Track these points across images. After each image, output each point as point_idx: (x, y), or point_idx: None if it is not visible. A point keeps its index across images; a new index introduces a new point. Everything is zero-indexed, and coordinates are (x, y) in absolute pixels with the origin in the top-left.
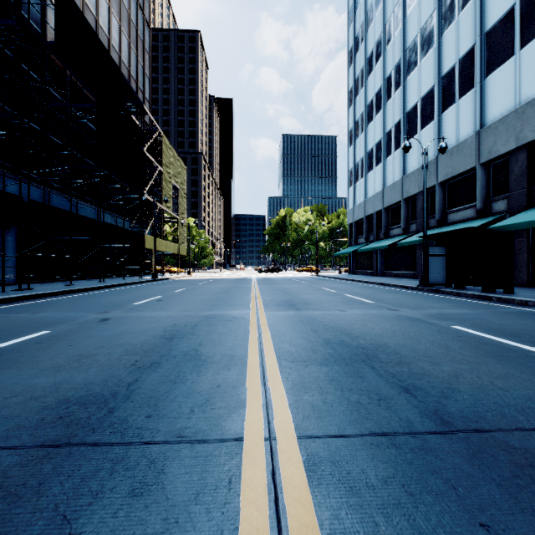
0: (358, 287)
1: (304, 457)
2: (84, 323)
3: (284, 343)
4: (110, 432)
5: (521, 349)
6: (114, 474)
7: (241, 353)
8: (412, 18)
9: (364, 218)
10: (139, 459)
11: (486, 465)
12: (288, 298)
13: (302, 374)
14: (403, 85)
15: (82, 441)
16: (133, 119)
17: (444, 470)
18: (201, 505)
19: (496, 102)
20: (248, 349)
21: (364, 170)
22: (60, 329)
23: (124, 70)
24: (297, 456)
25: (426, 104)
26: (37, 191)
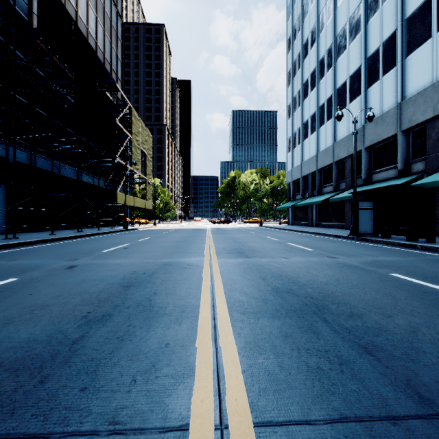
0: (297, 236)
1: None
2: (51, 270)
3: (235, 291)
4: (32, 415)
5: None
6: None
7: (193, 303)
8: (342, 9)
9: (301, 178)
10: None
11: None
12: (238, 246)
13: (254, 329)
14: (334, 66)
15: None
16: (107, 95)
17: None
18: None
19: (415, 78)
20: (200, 299)
21: (300, 138)
22: (27, 277)
23: (100, 54)
24: None
25: (354, 81)
26: (24, 155)
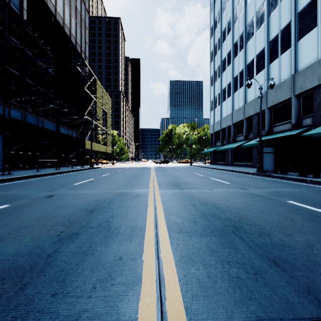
0: (217, 172)
1: None
2: (35, 198)
3: (172, 215)
4: (12, 317)
5: None
6: None
7: (141, 224)
8: (250, 6)
9: (220, 130)
10: None
11: None
12: (174, 180)
13: (187, 245)
14: (245, 48)
15: None
16: (78, 69)
17: None
18: None
19: (305, 56)
20: (146, 221)
21: (220, 100)
22: (17, 204)
23: (73, 39)
24: None
25: (259, 59)
26: (17, 113)
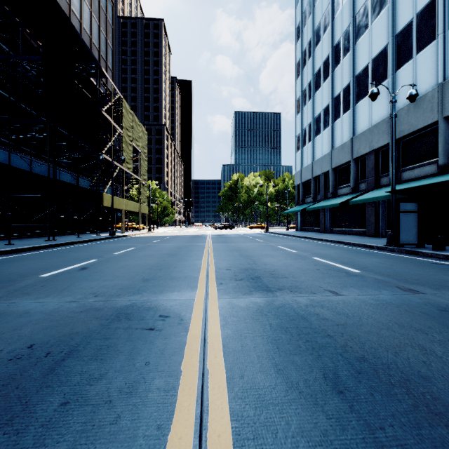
0: (317, 245)
1: None
2: None
3: None
4: None
5: None
6: None
7: None
8: None
9: (312, 179)
10: None
11: None
12: (248, 263)
13: None
14: (352, 49)
15: None
16: (93, 83)
17: None
18: None
19: None
20: None
21: (311, 134)
22: None
23: (85, 37)
24: None
25: (378, 64)
26: None
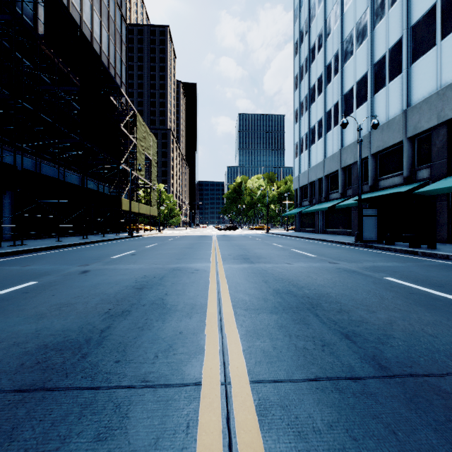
0: (303, 243)
1: (256, 402)
2: (66, 274)
3: (239, 292)
4: (82, 377)
5: (445, 298)
6: (82, 418)
7: (201, 302)
8: (349, 14)
9: (308, 184)
10: (105, 403)
11: (422, 409)
12: (243, 252)
13: (254, 322)
14: (341, 71)
15: (55, 386)
16: (112, 101)
17: (384, 414)
18: (160, 450)
19: (420, 85)
20: (208, 299)
21: (307, 143)
22: (46, 280)
23: (104, 59)
24: (249, 401)
25: (361, 87)
26: (29, 161)
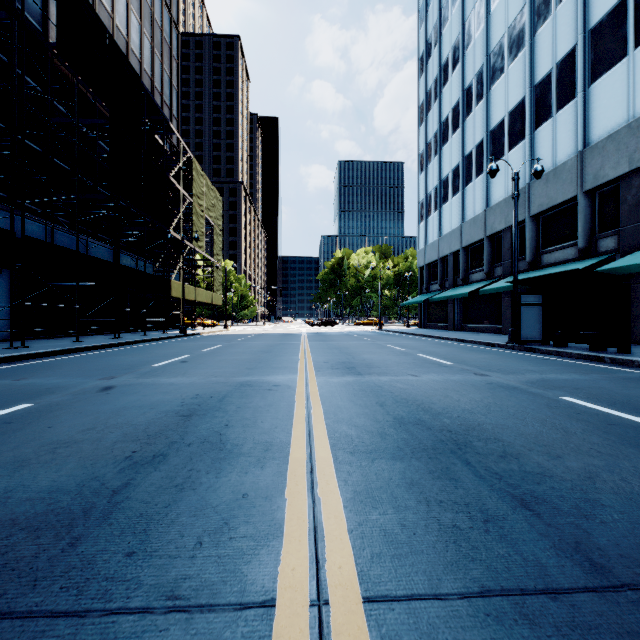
0: (432, 344)
1: None
2: (78, 393)
3: (341, 423)
4: (61, 588)
5: None
6: None
7: (281, 439)
8: (497, 15)
9: (438, 260)
10: None
11: None
12: (346, 358)
13: (367, 475)
14: (486, 97)
15: (8, 608)
16: (157, 140)
17: None
18: None
19: (603, 115)
20: (292, 433)
21: (437, 201)
22: (44, 402)
23: (146, 80)
24: None
25: (515, 119)
26: (37, 227)
